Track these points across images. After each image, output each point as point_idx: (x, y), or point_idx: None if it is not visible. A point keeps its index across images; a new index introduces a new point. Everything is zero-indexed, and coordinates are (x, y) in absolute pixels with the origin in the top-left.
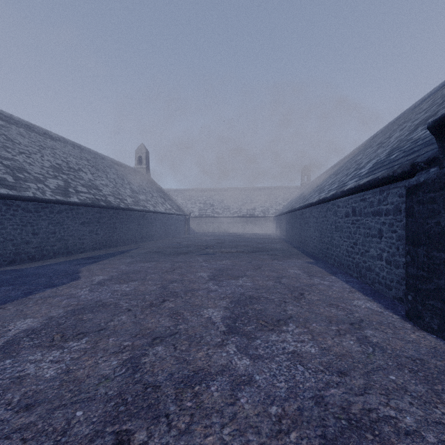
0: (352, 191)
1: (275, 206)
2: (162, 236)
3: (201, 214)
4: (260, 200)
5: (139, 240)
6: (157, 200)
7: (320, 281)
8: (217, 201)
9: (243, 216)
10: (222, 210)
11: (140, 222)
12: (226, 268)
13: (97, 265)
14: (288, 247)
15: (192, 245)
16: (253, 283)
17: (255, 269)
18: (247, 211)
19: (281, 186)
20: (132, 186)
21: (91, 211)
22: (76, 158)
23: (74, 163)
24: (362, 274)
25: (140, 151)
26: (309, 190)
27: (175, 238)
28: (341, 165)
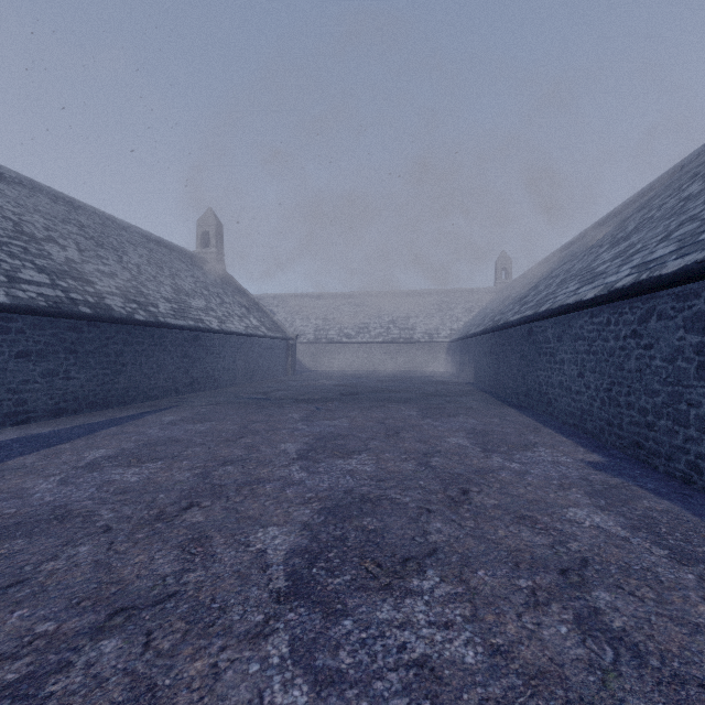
0: None
1: (450, 324)
2: (238, 379)
3: (319, 338)
4: (423, 313)
5: (184, 388)
6: (231, 310)
7: None
8: (348, 315)
9: (392, 341)
10: (355, 330)
11: (188, 351)
12: (358, 498)
13: None
14: (497, 407)
15: (290, 399)
16: (482, 636)
17: (453, 503)
18: (401, 331)
19: (460, 289)
20: (179, 282)
21: (50, 325)
22: (49, 219)
23: (38, 225)
24: None
25: (206, 223)
26: (526, 289)
27: (264, 383)
28: (594, 235)
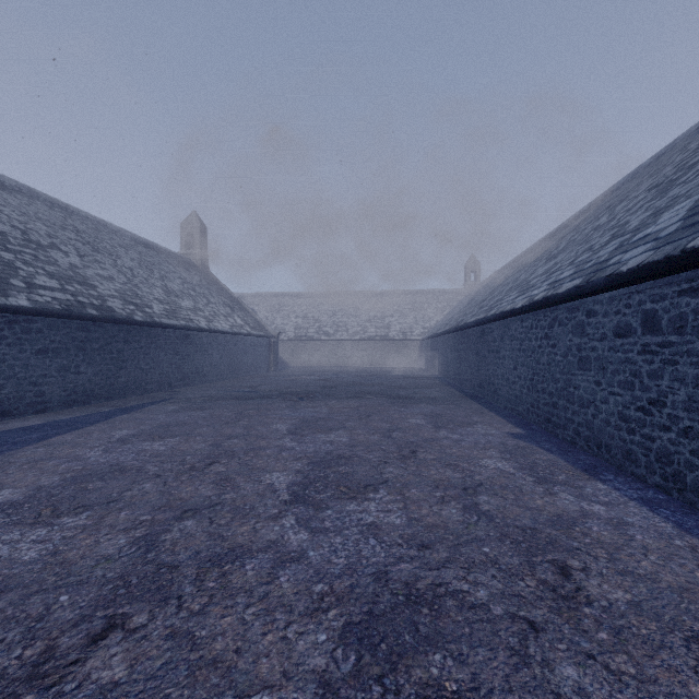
0: (655, 270)
1: (423, 323)
2: (224, 375)
3: (299, 335)
4: (398, 312)
5: (177, 382)
6: (217, 310)
7: (581, 505)
8: (327, 313)
9: (369, 339)
10: (334, 328)
11: (180, 348)
12: (336, 456)
13: (36, 450)
14: (456, 397)
15: (275, 391)
16: (407, 514)
17: (404, 458)
18: (377, 330)
19: (433, 290)
20: (168, 283)
21: (63, 326)
22: (50, 226)
23: (42, 233)
24: (689, 484)
25: (191, 225)
26: (487, 293)
27: (249, 378)
28: (543, 247)
